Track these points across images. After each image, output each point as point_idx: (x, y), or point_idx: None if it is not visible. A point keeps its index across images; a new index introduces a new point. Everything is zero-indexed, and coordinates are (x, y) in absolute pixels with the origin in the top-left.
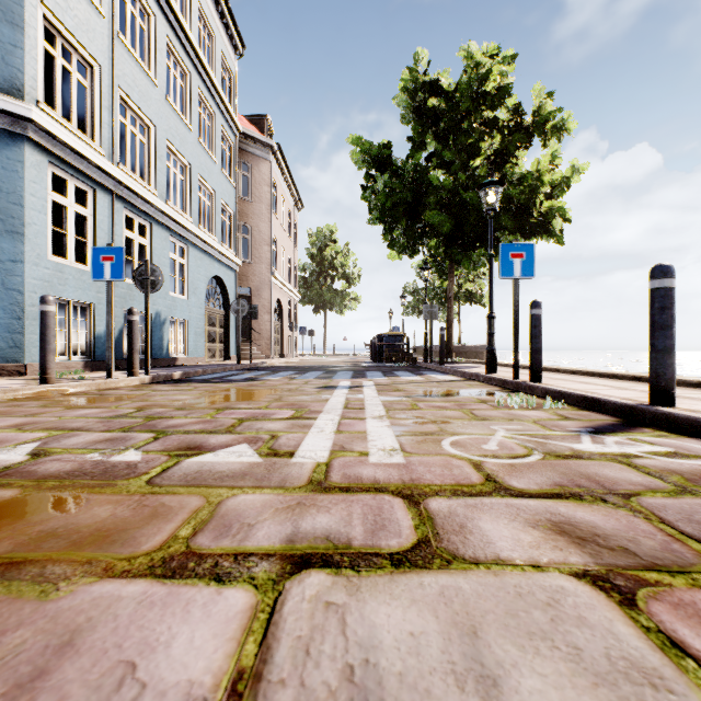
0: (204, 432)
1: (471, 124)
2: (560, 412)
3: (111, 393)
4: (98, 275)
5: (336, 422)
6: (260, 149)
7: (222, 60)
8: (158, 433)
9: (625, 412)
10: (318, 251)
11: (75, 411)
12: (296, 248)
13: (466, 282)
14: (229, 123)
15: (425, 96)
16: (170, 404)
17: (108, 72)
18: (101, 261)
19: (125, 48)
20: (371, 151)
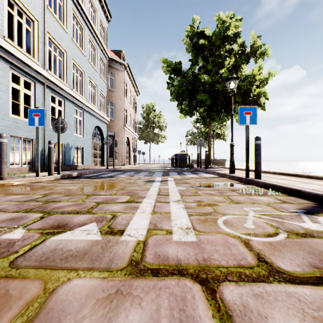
0: (73, 212)
1: (220, 51)
2: (278, 197)
3: (36, 185)
4: (31, 123)
5: (153, 204)
6: (118, 66)
7: (100, 23)
8: (45, 213)
9: (318, 198)
10: (146, 115)
11: (8, 196)
12: (136, 113)
13: (216, 129)
14: (104, 53)
15: (197, 39)
16: (63, 192)
17: (42, 24)
18: (33, 116)
19: (51, 13)
20: (172, 65)
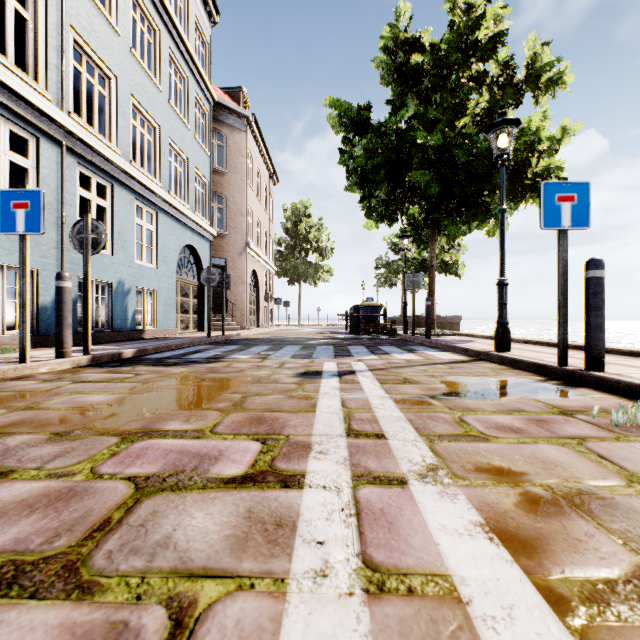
0: None
1: (459, 79)
2: None
3: (5, 388)
4: (7, 227)
5: (349, 500)
6: (235, 119)
7: (196, 25)
8: None
9: None
10: (292, 225)
11: None
12: (271, 221)
13: (441, 252)
14: (203, 89)
15: (406, 55)
16: (57, 419)
17: (57, 7)
18: (12, 208)
19: None
20: (350, 111)
